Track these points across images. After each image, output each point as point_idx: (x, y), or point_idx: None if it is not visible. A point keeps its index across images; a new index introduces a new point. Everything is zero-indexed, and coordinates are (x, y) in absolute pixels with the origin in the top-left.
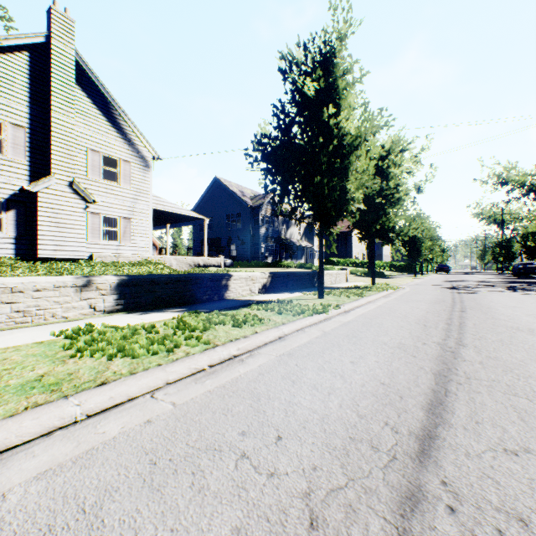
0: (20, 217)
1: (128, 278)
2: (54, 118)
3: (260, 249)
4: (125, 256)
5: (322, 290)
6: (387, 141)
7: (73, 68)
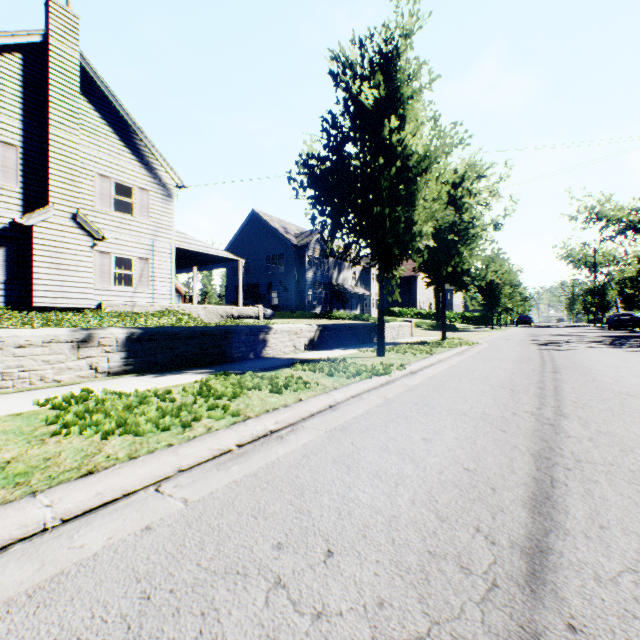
0: (11, 256)
1: (140, 331)
2: (53, 135)
3: (307, 298)
4: (141, 305)
5: (383, 346)
6: (460, 166)
7: (77, 74)
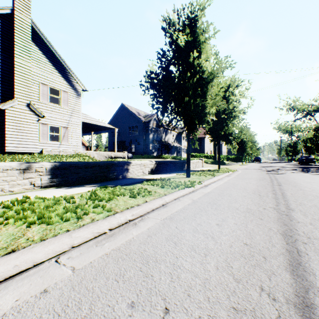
0: None
1: (59, 164)
2: (16, 62)
3: (149, 148)
4: (64, 151)
5: (189, 172)
6: (228, 80)
7: (29, 30)
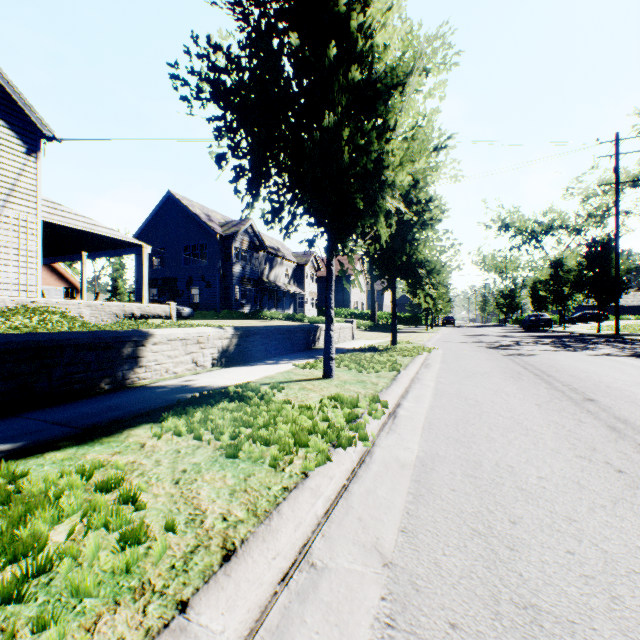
0: None
1: None
2: None
3: (234, 295)
4: None
5: (332, 361)
6: None
7: None
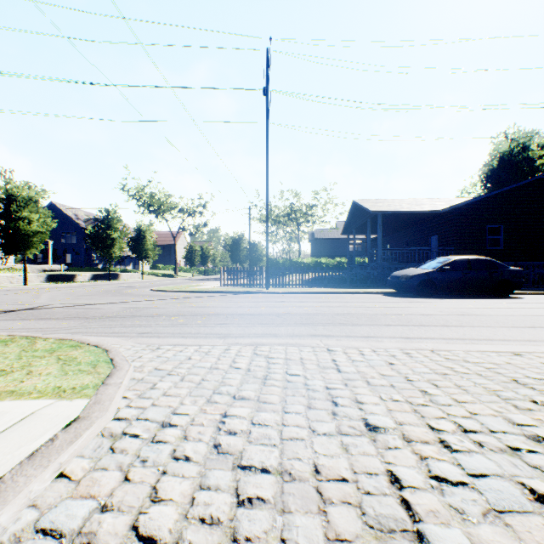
0: None
1: (49, 274)
2: None
3: (93, 259)
4: None
5: (111, 278)
6: (145, 226)
7: None
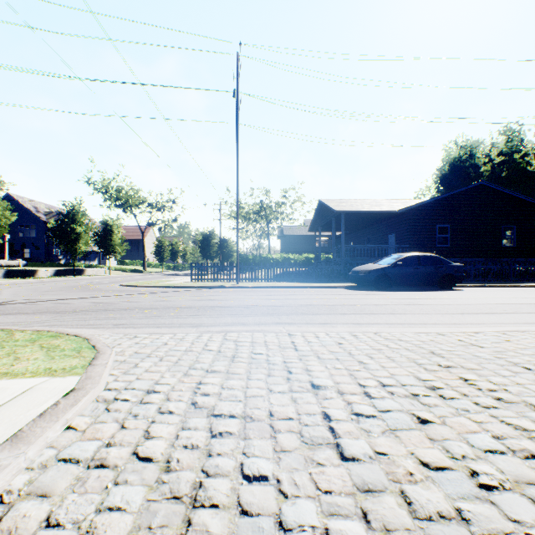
0: None
1: (7, 270)
2: None
3: (55, 254)
4: None
5: (75, 274)
6: (112, 221)
7: None
